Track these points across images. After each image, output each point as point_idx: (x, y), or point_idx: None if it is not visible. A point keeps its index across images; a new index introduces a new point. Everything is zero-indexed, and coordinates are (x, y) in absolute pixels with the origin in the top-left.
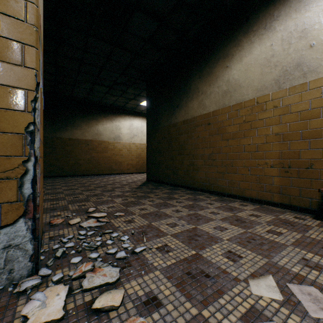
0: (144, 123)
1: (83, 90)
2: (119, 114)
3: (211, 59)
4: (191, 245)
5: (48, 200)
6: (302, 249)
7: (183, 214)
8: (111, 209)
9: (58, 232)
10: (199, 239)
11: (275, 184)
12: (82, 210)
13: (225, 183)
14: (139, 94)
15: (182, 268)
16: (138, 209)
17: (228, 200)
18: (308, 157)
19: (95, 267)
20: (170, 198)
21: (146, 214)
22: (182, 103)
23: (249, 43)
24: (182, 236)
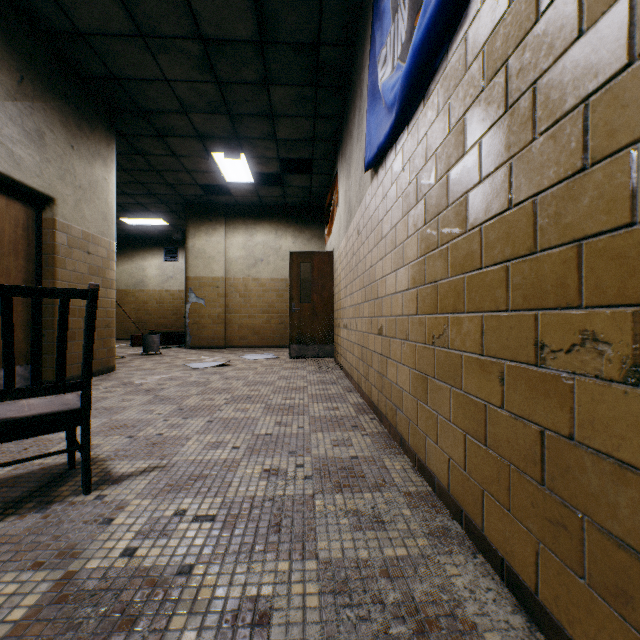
0: None
1: None
2: None
3: None
4: None
5: None
6: None
7: None
8: None
9: None
10: None
11: (134, 330)
12: None
13: None
14: None
15: None
16: None
17: None
18: (146, 319)
19: None
20: None
21: None
22: None
23: (122, 261)
24: None
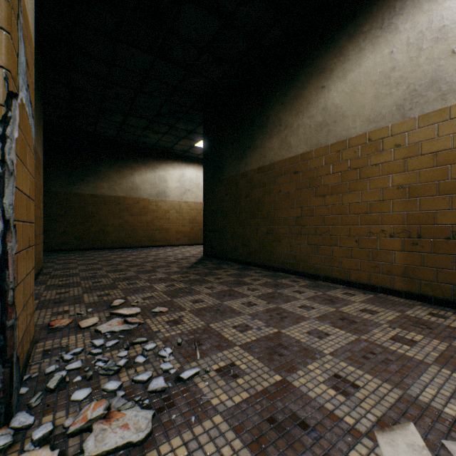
0: (200, 173)
1: (111, 123)
2: (164, 160)
3: (299, 77)
4: (273, 364)
5: (54, 286)
6: (452, 370)
7: (259, 310)
8: (148, 301)
9: (60, 342)
10: (286, 353)
11: (397, 263)
12: (102, 303)
13: (320, 261)
14: (193, 130)
15: (261, 410)
16: (189, 301)
17: (326, 286)
18: (448, 222)
19: (110, 409)
20: (239, 282)
21: (202, 310)
22: (256, 142)
23: (357, 51)
24: (259, 348)
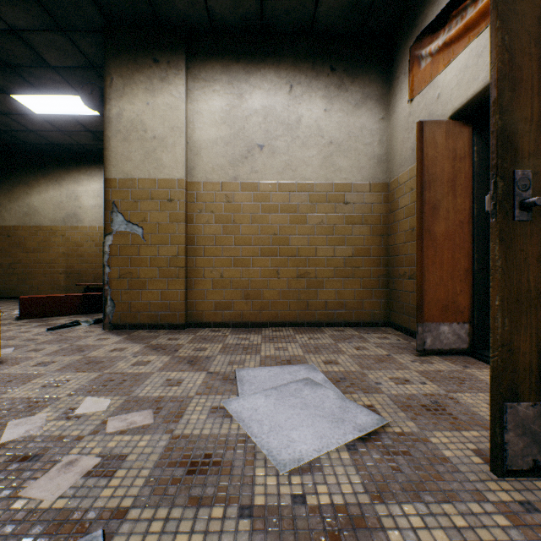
0: None
1: None
2: None
3: (12, 179)
4: None
5: None
6: None
7: None
8: None
9: None
10: None
11: (63, 285)
12: None
13: (27, 288)
14: None
15: None
16: None
17: None
18: (79, 268)
19: None
20: None
21: None
22: None
23: (47, 185)
24: None
